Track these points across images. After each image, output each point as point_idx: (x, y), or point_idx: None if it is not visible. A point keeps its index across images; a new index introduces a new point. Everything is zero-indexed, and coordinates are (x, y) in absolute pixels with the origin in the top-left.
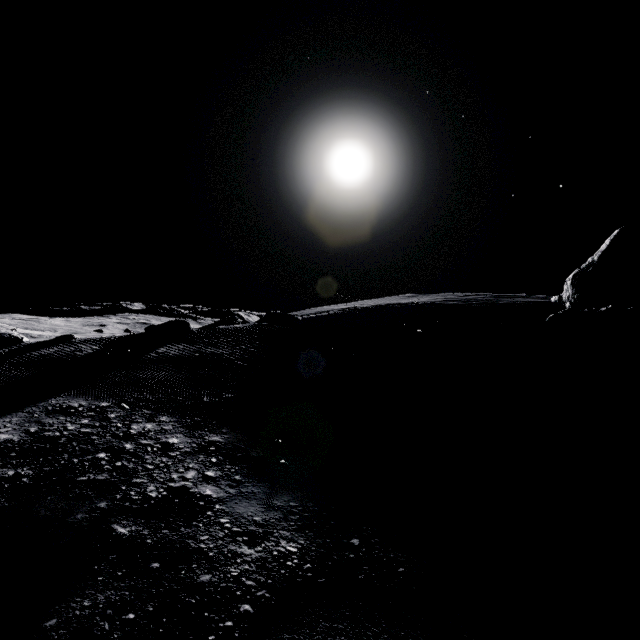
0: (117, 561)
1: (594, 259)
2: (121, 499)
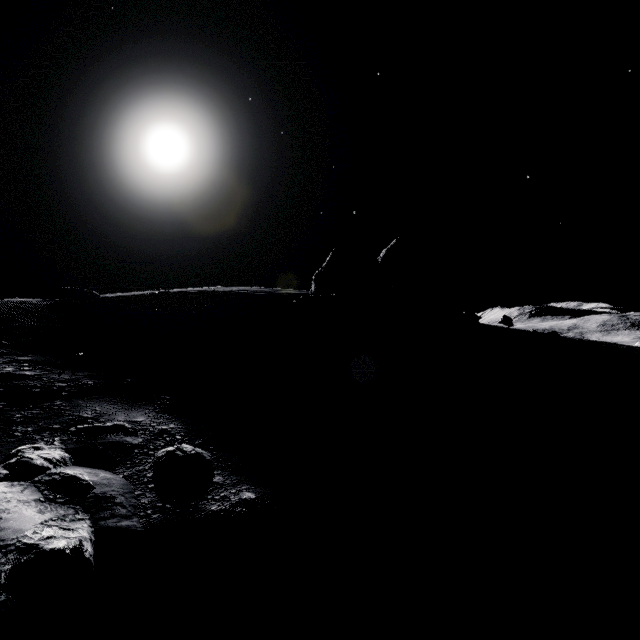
0: None
1: (324, 265)
2: None
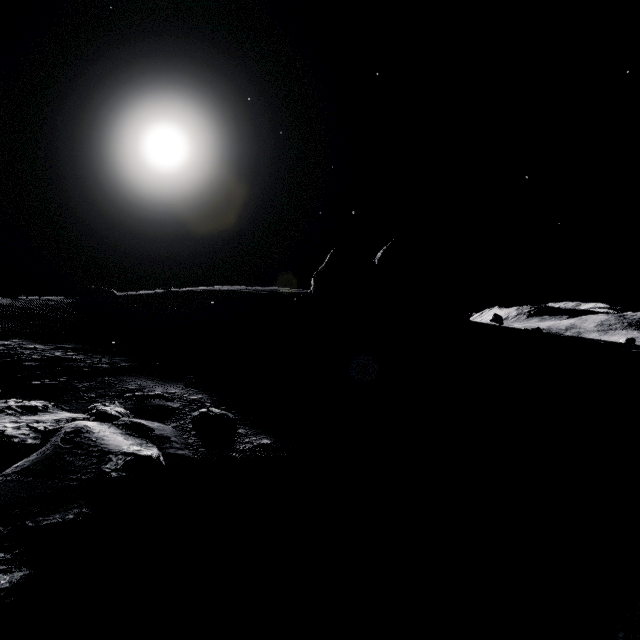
0: (37, 368)
1: (323, 266)
2: (19, 359)
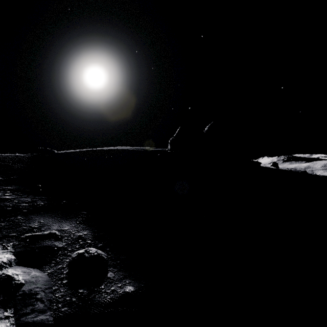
0: None
1: (175, 135)
2: None
